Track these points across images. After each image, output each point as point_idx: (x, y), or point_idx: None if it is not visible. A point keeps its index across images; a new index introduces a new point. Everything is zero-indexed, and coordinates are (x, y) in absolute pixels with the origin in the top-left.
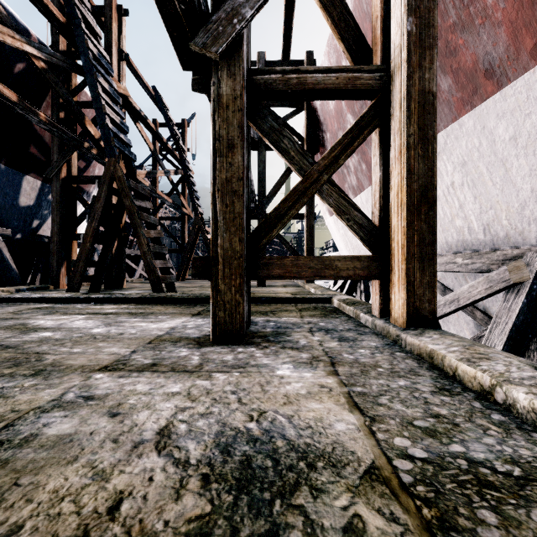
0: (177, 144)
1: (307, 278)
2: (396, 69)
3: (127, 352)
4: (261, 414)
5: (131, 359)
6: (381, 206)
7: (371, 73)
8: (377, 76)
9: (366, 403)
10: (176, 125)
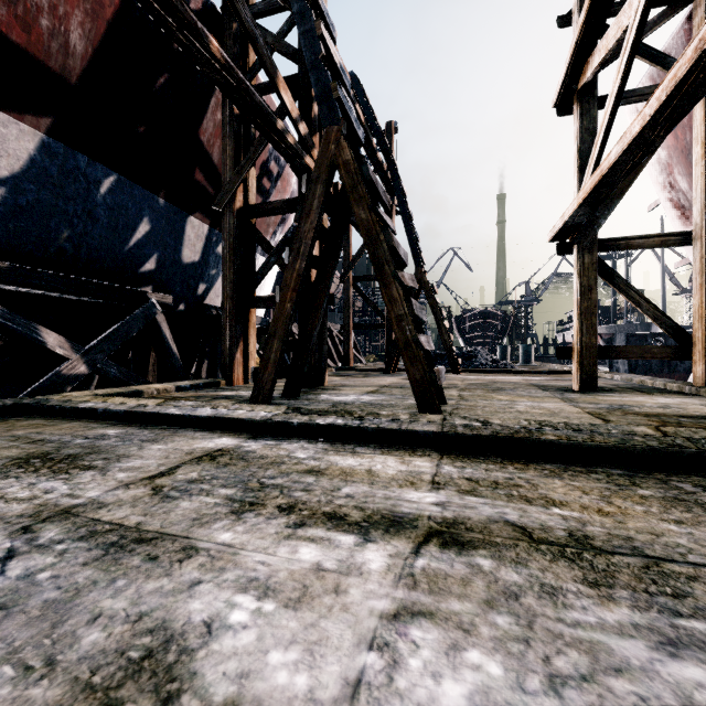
0: (387, 155)
1: None
2: None
3: None
4: None
5: None
6: None
7: None
8: None
9: None
10: None
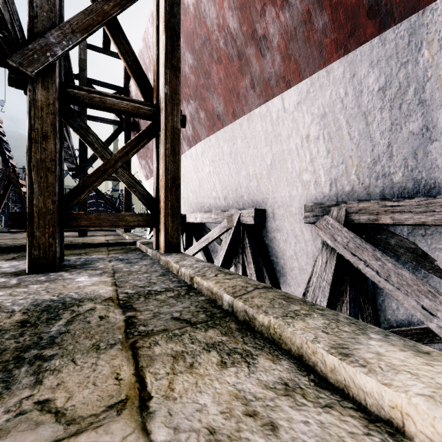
0: None
1: (107, 227)
2: (161, 110)
3: None
4: (60, 294)
5: None
6: (157, 184)
7: (148, 107)
8: (152, 110)
9: (121, 283)
10: None
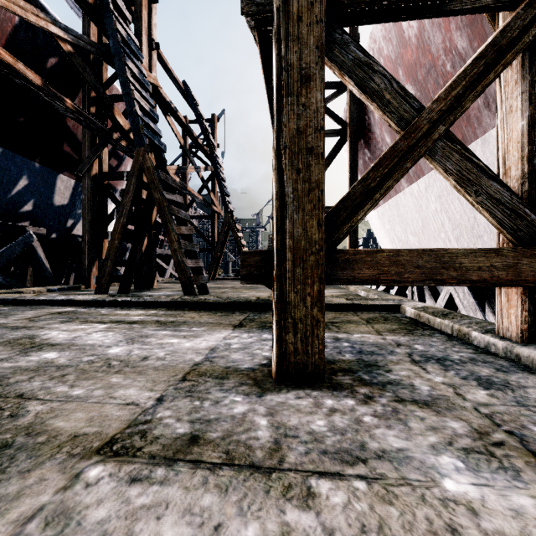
0: (207, 139)
1: (414, 283)
2: None
3: (151, 401)
4: None
5: (155, 420)
6: (524, 173)
7: None
8: None
9: None
10: (206, 121)
